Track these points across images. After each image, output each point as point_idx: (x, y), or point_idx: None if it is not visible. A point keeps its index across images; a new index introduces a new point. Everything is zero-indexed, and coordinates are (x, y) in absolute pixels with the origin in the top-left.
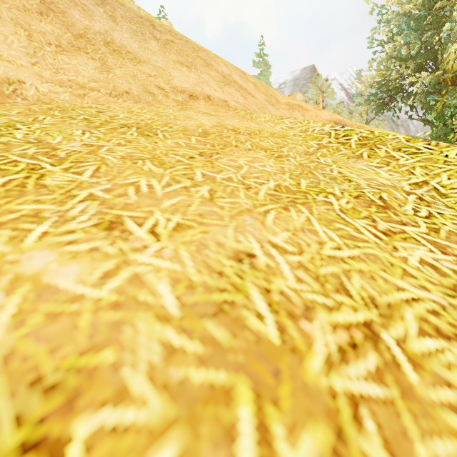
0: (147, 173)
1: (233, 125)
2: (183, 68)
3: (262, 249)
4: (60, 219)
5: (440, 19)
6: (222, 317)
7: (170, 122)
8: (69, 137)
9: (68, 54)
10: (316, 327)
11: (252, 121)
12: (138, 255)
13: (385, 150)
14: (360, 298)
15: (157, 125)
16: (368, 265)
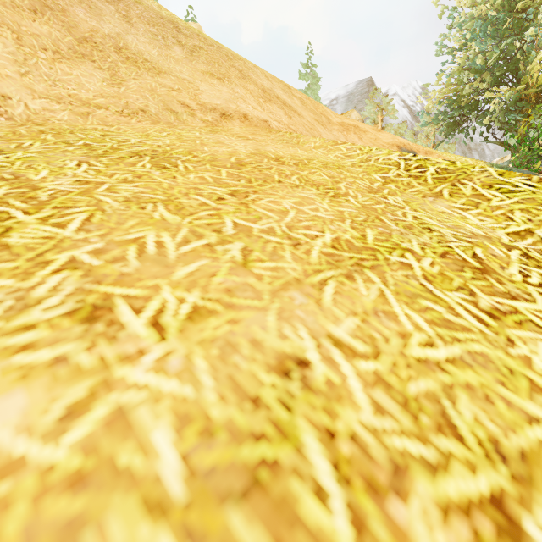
0: (158, 223)
1: (276, 152)
2: (213, 81)
3: (319, 350)
4: (17, 304)
5: (523, 23)
6: (257, 498)
7: (195, 149)
8: (59, 171)
9: (69, 62)
10: (415, 513)
11: (299, 146)
12: (127, 370)
13: (472, 186)
14: (477, 443)
15: (178, 153)
16: (477, 374)
